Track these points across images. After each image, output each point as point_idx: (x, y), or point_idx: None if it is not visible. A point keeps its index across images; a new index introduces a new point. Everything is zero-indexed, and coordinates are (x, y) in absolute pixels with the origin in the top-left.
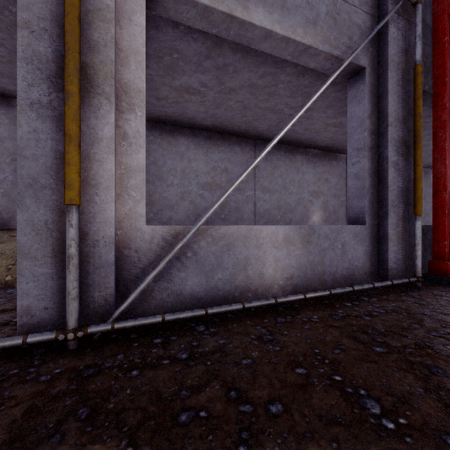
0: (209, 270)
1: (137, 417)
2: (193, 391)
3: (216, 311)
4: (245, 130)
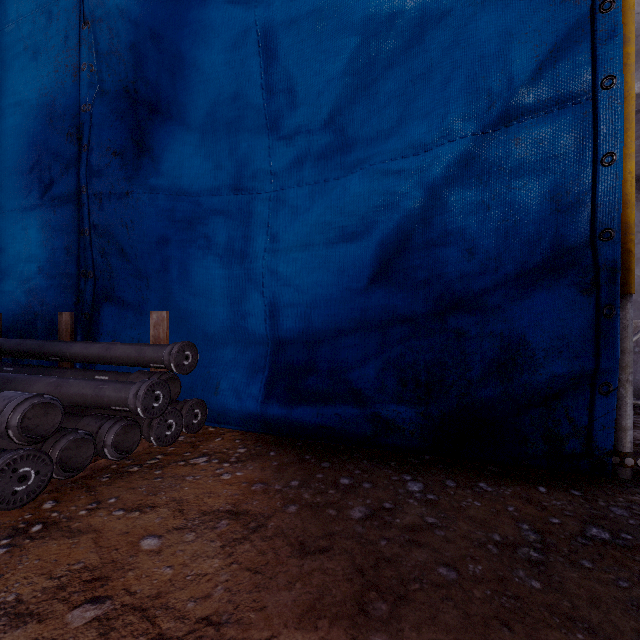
0: None
1: (637, 438)
2: None
3: None
4: None
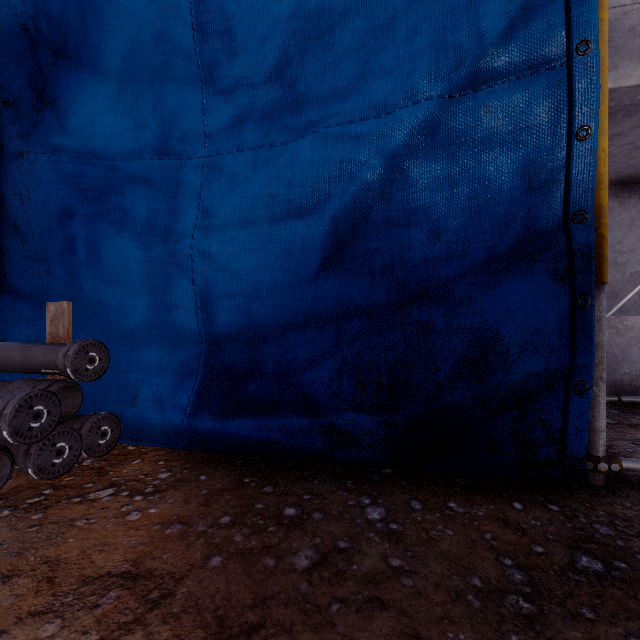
0: (611, 362)
1: None
2: (638, 436)
3: (631, 400)
4: (630, 175)
